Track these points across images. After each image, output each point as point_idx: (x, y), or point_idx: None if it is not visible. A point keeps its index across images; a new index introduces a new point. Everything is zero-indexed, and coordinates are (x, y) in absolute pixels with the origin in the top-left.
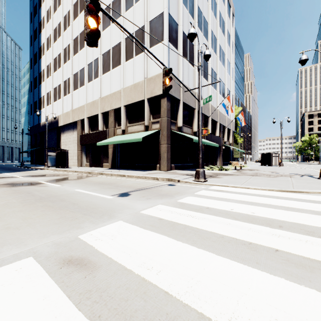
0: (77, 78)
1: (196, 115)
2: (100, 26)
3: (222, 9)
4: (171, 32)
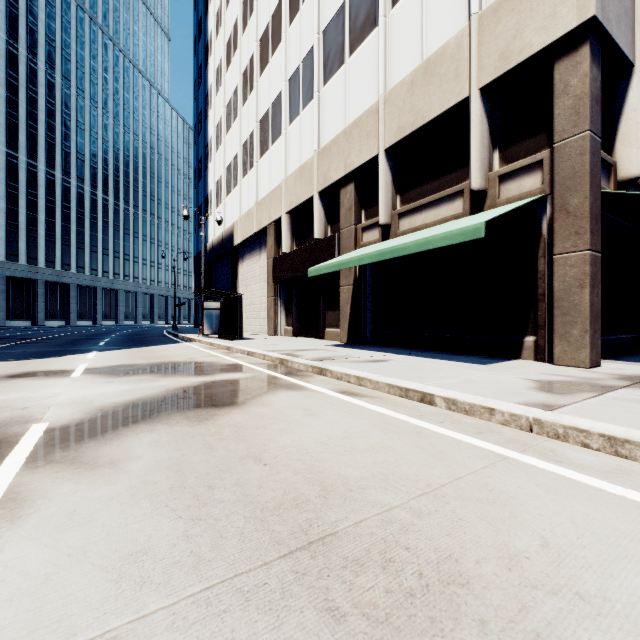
0: (267, 126)
1: None
2: None
3: None
4: None
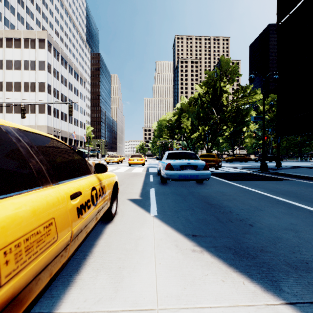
0: None
1: (60, 138)
2: (4, 88)
3: (77, 84)
4: (48, 110)
